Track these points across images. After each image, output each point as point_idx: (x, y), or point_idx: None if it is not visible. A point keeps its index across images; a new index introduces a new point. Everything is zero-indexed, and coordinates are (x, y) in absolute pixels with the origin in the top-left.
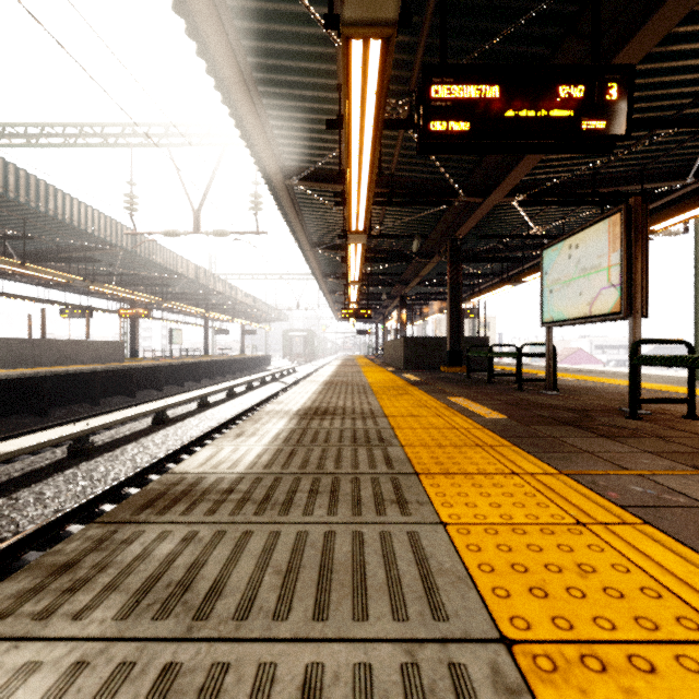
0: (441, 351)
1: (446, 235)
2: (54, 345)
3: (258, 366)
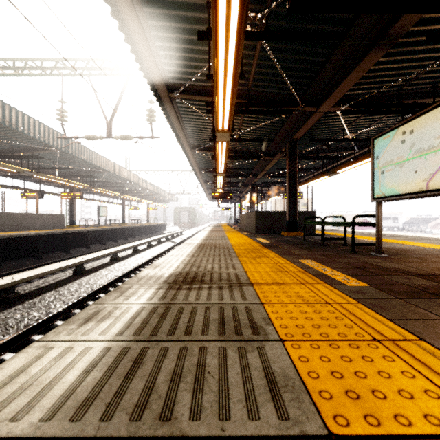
0: (282, 221)
1: (285, 139)
2: (11, 217)
3: (158, 231)
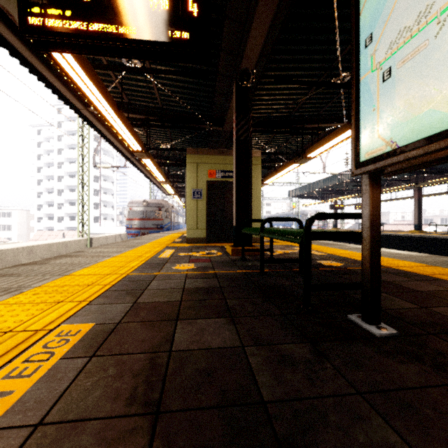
0: None
1: None
2: None
3: None
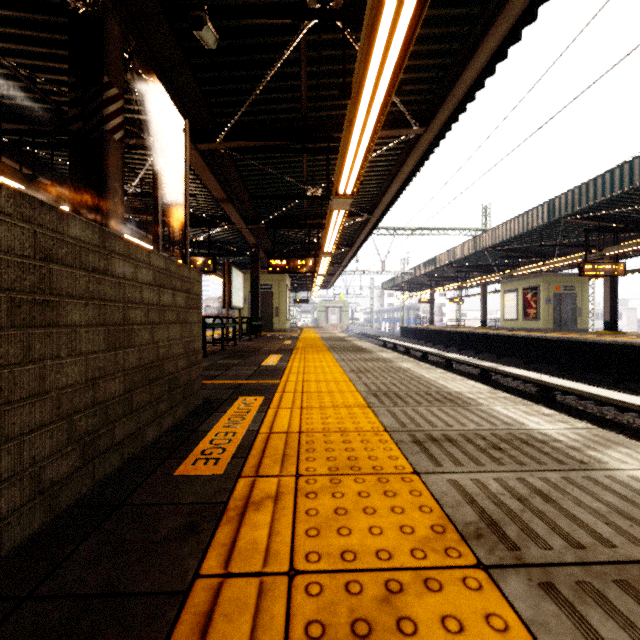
0: None
1: None
2: None
3: None
